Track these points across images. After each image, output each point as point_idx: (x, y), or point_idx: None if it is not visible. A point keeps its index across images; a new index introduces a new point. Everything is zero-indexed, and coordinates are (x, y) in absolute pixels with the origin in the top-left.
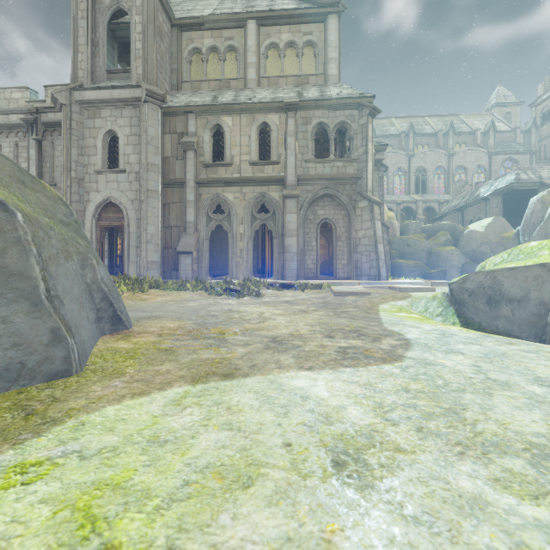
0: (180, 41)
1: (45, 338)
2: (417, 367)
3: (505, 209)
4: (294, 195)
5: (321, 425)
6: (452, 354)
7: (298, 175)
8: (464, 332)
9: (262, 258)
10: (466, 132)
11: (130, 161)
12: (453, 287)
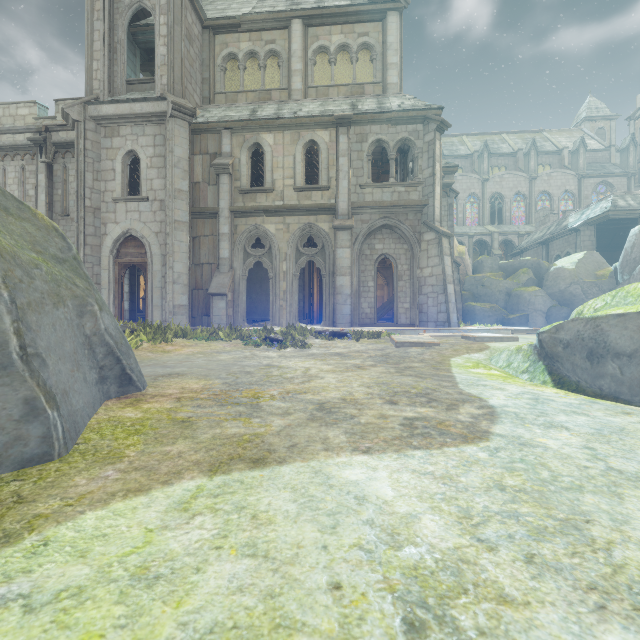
0: (212, 46)
1: (16, 411)
2: (510, 449)
3: (598, 242)
4: (347, 226)
5: (385, 550)
6: (553, 429)
7: (352, 203)
8: (562, 396)
9: (309, 300)
10: (550, 152)
11: (153, 187)
12: (543, 337)
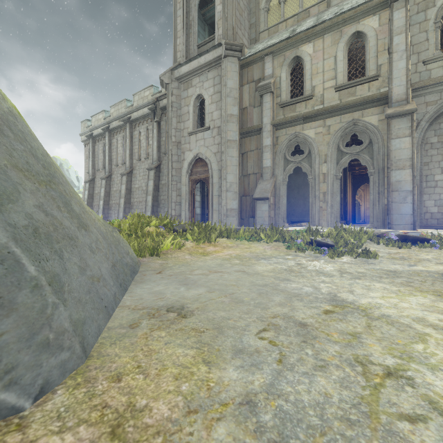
0: None
1: None
2: None
3: None
4: (406, 111)
5: None
6: None
7: (411, 84)
8: None
9: (344, 203)
10: None
11: (213, 118)
12: None
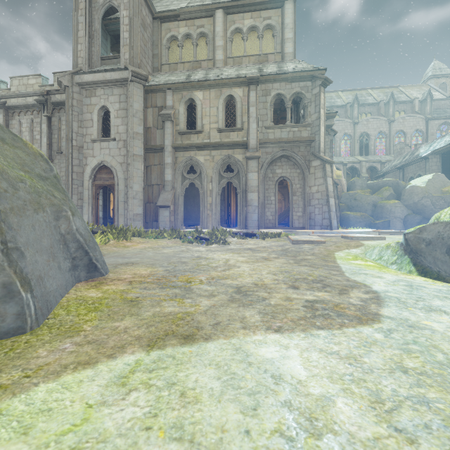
0: (160, 31)
1: None
2: (401, 331)
3: (442, 167)
4: (255, 156)
5: (306, 438)
6: (434, 313)
7: (259, 139)
8: (430, 283)
9: (228, 211)
10: (405, 101)
11: (119, 131)
12: (408, 237)
